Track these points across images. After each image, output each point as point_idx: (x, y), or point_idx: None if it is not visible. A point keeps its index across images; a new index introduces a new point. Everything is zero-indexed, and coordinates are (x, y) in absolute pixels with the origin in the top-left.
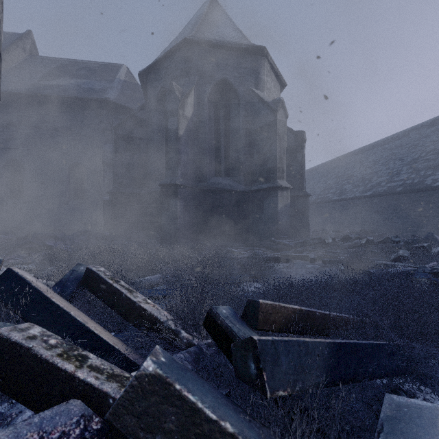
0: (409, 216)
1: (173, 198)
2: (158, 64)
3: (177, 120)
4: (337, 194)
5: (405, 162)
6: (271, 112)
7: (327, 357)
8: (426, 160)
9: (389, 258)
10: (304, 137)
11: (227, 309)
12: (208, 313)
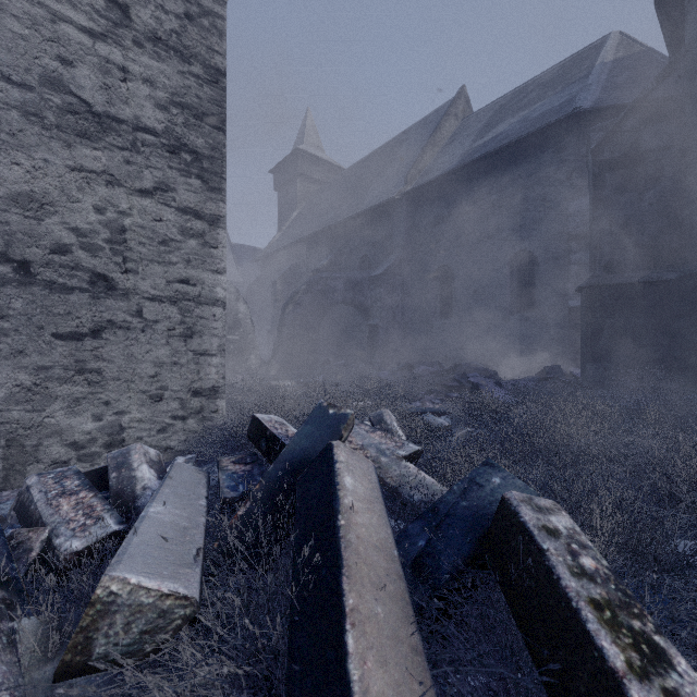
0: None
1: None
2: None
3: None
4: None
5: None
6: None
7: None
8: None
9: None
10: None
11: None
12: None
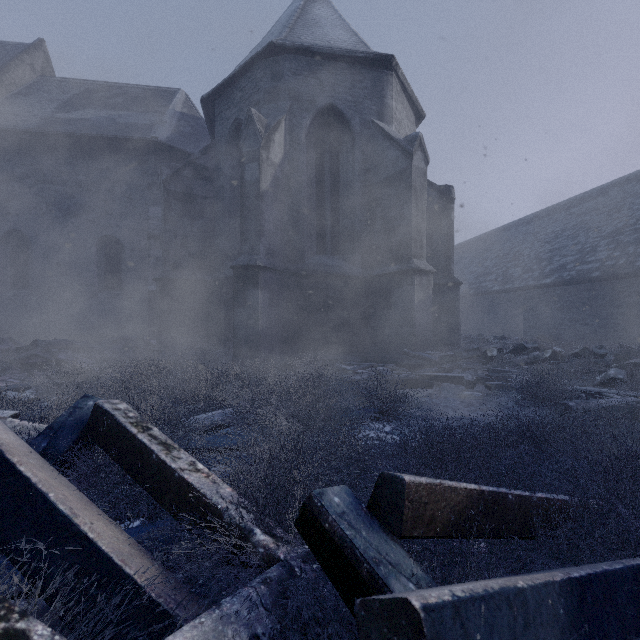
0: (610, 315)
1: (253, 287)
2: (230, 83)
3: (258, 167)
4: (500, 282)
5: (603, 233)
6: (403, 154)
7: (566, 624)
8: (636, 231)
9: (591, 382)
10: (453, 195)
11: (342, 493)
12: (304, 504)
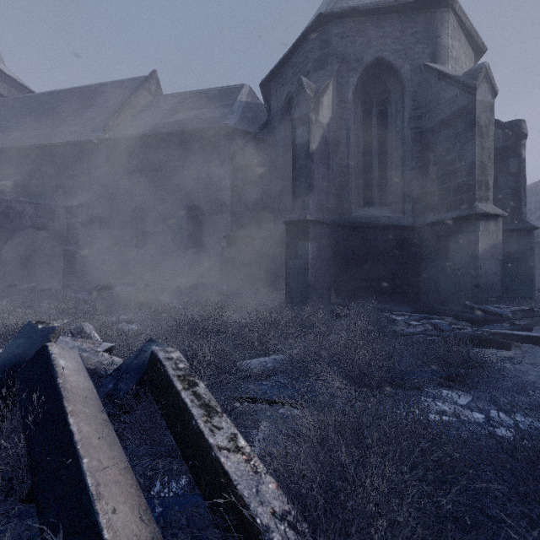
0: None
1: (303, 240)
2: (283, 63)
3: (308, 129)
4: None
5: None
6: (463, 91)
7: None
8: None
9: None
10: (524, 129)
11: None
12: None
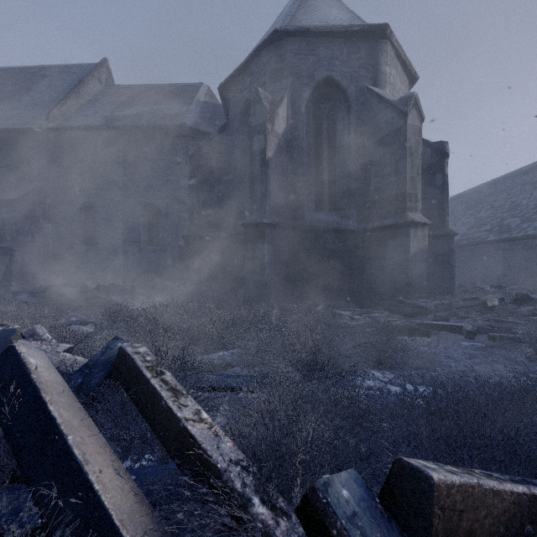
0: None
1: (260, 242)
2: (241, 71)
3: (264, 138)
4: (495, 232)
5: None
6: (397, 115)
7: None
8: None
9: None
10: (447, 150)
11: (350, 481)
12: (306, 495)
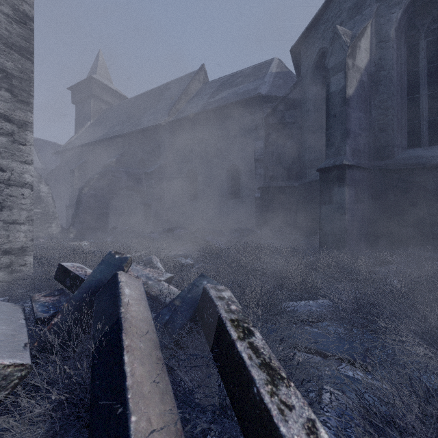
0: None
1: (338, 185)
2: (314, 23)
3: (344, 75)
4: None
5: None
6: None
7: None
8: None
9: None
10: None
11: None
12: None
